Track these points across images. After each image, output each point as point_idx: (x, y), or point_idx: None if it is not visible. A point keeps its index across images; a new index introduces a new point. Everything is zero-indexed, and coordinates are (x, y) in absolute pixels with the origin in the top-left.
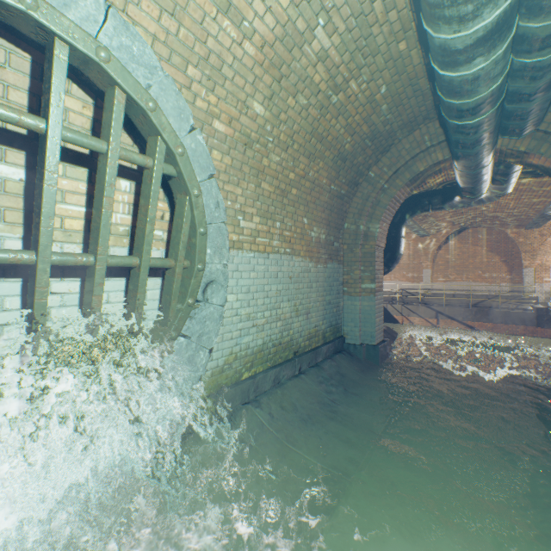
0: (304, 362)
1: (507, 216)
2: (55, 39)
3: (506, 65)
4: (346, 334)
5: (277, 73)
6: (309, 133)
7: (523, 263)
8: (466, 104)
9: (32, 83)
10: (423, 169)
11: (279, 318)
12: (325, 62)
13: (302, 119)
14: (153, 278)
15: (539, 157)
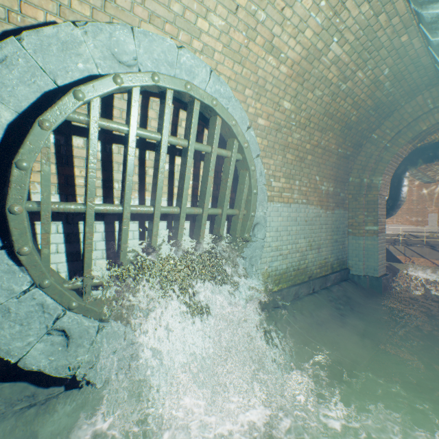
0: (316, 285)
1: None
2: (195, 100)
3: None
4: (350, 267)
5: (301, 79)
6: (322, 114)
7: None
8: None
9: (172, 119)
10: (425, 128)
11: (297, 250)
12: (337, 64)
13: (317, 105)
14: None
15: None
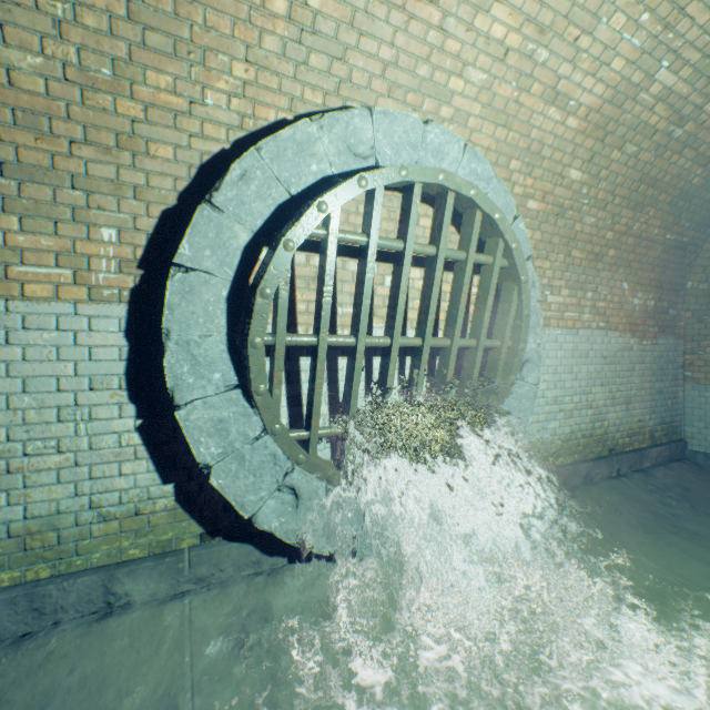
0: (623, 464)
1: None
2: (448, 192)
3: None
4: (689, 437)
5: (600, 133)
6: (636, 180)
7: None
8: None
9: None
10: None
11: (589, 405)
12: (667, 99)
13: (628, 168)
14: None
15: None
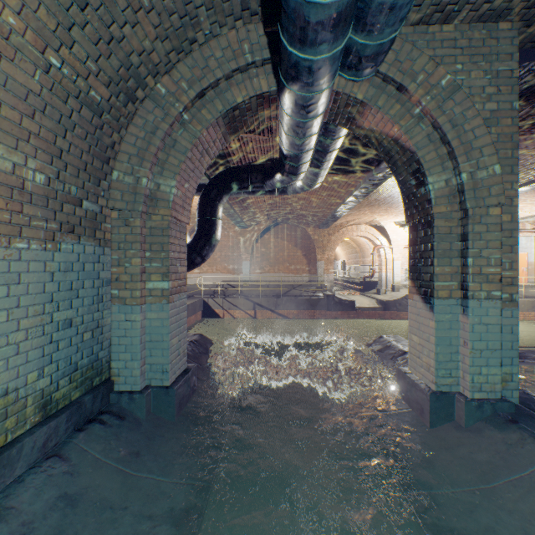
0: None
1: (309, 215)
2: None
3: None
4: (117, 375)
5: None
6: None
7: (318, 257)
8: None
9: None
10: (242, 99)
11: None
12: None
13: None
14: None
15: (376, 114)
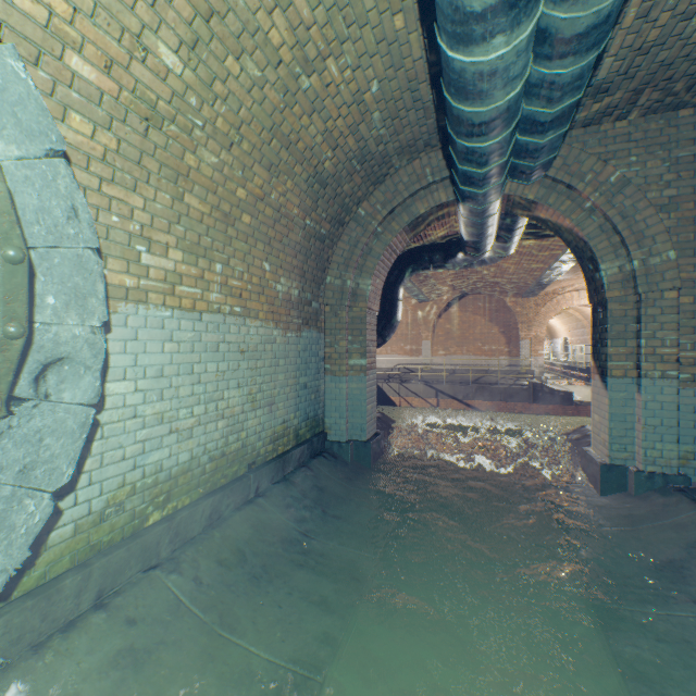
0: (264, 478)
1: (507, 282)
2: None
3: (527, 65)
4: (329, 428)
5: (202, 2)
6: (268, 128)
7: (521, 335)
8: (479, 115)
9: None
10: (424, 211)
11: (222, 414)
12: (288, 12)
13: (255, 102)
14: None
15: (547, 209)
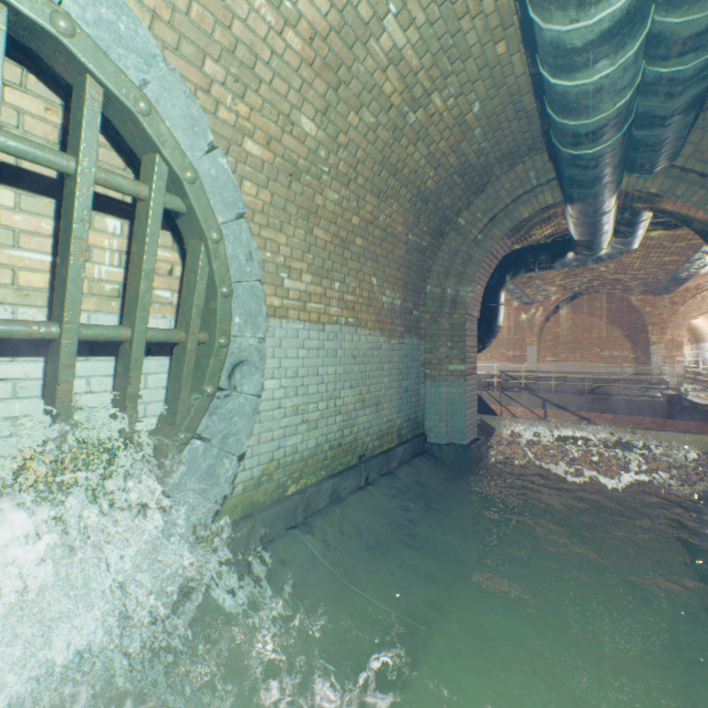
0: (372, 470)
1: (631, 279)
2: None
3: (637, 73)
4: (429, 431)
5: (333, 78)
6: (378, 162)
7: (651, 339)
8: (584, 126)
9: None
10: (527, 215)
11: (339, 410)
12: (399, 66)
13: (369, 143)
14: (157, 357)
15: (674, 202)
